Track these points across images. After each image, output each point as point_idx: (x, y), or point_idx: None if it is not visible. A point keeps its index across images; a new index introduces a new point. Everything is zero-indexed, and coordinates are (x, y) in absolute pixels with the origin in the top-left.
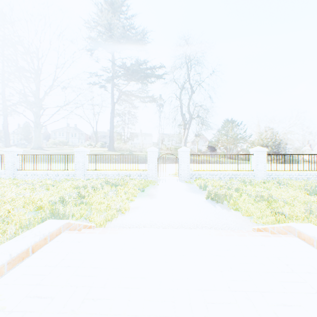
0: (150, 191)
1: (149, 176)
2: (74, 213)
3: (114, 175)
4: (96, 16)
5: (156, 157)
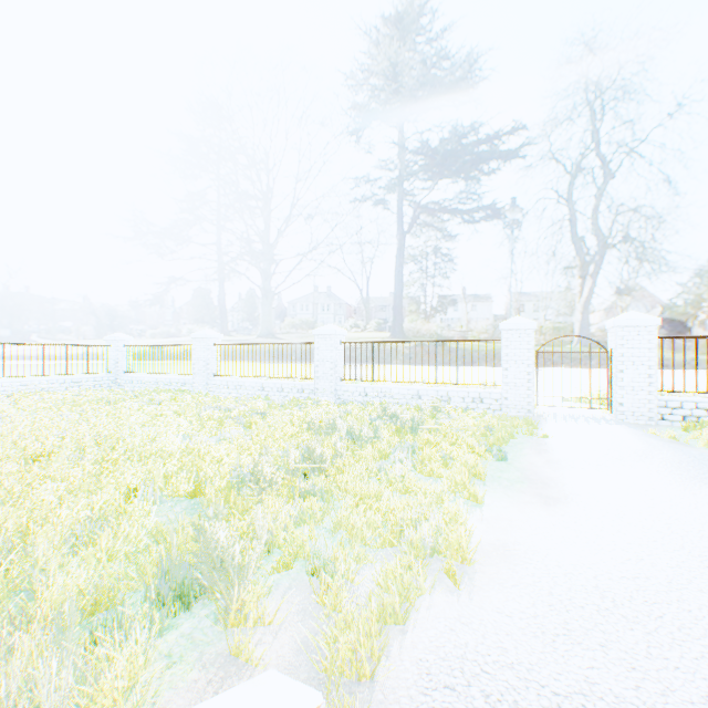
0: (529, 462)
1: (506, 404)
2: (274, 536)
3: (404, 396)
4: (365, 46)
5: (529, 346)
